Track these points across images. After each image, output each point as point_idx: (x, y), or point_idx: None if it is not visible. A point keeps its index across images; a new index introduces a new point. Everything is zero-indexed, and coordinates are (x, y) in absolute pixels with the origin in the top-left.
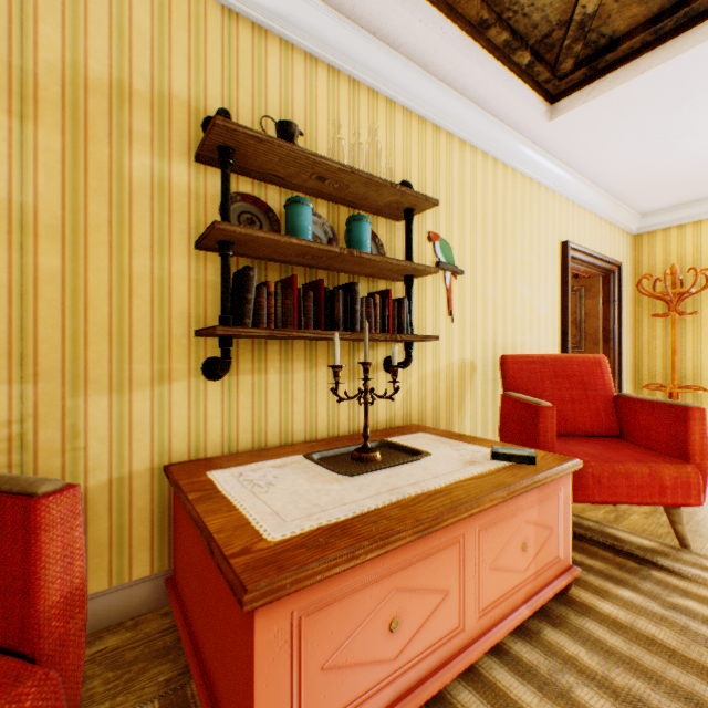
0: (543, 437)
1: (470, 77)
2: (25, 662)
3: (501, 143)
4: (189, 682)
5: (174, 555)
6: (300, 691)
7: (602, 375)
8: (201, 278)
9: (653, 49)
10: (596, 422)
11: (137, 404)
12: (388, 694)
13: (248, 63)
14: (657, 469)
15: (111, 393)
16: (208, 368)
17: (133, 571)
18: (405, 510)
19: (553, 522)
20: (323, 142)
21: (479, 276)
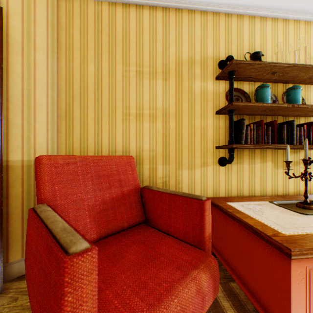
0: None
1: None
2: (204, 251)
3: None
4: (228, 281)
5: None
6: (309, 302)
7: None
8: (217, 125)
9: None
10: None
11: (196, 174)
12: None
13: (235, 33)
14: None
15: (188, 169)
16: (219, 161)
17: None
18: None
19: None
20: (269, 55)
21: None
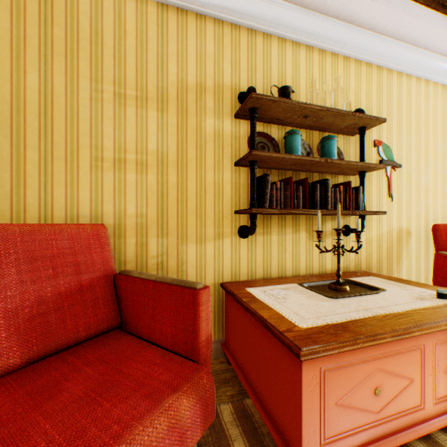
0: None
1: (408, 27)
2: (197, 363)
3: (432, 67)
4: (244, 398)
5: (225, 331)
6: (324, 413)
7: None
8: (237, 181)
9: None
10: None
11: (208, 249)
12: (373, 432)
13: (260, 57)
14: None
15: (196, 243)
16: (240, 231)
17: None
18: (381, 322)
19: None
20: (303, 93)
21: (413, 167)
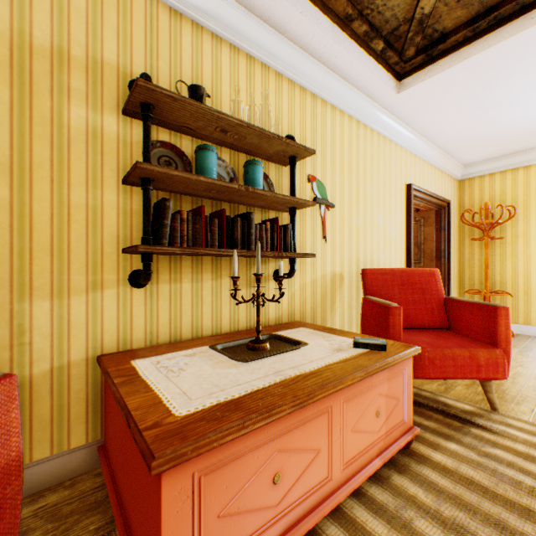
0: (393, 330)
1: (339, 58)
2: None
3: (362, 109)
4: (115, 529)
5: (105, 427)
6: (200, 535)
7: (436, 283)
8: (128, 207)
9: (472, 42)
10: (431, 318)
11: (75, 307)
12: (272, 532)
13: (166, 39)
14: (475, 353)
15: (52, 298)
16: (133, 279)
17: (71, 441)
18: (286, 388)
19: (399, 394)
20: (226, 103)
21: (346, 208)
